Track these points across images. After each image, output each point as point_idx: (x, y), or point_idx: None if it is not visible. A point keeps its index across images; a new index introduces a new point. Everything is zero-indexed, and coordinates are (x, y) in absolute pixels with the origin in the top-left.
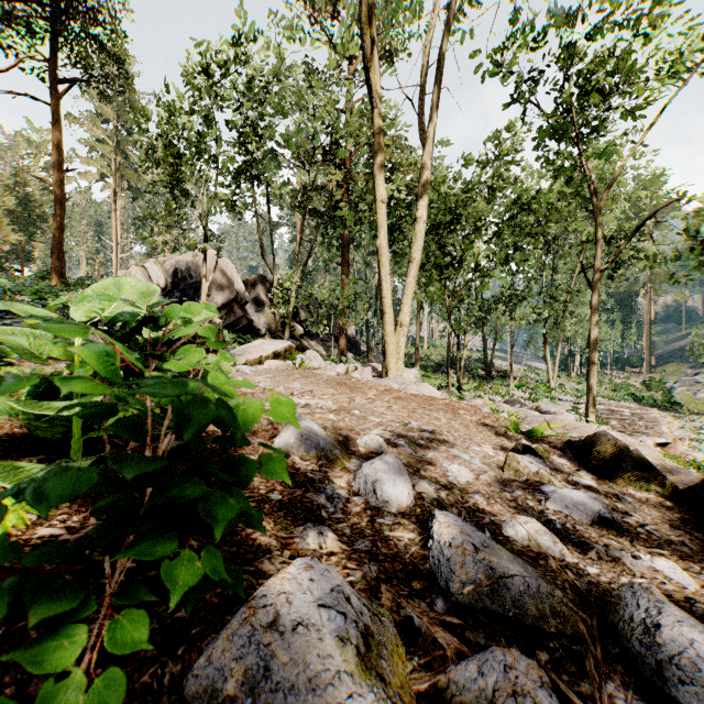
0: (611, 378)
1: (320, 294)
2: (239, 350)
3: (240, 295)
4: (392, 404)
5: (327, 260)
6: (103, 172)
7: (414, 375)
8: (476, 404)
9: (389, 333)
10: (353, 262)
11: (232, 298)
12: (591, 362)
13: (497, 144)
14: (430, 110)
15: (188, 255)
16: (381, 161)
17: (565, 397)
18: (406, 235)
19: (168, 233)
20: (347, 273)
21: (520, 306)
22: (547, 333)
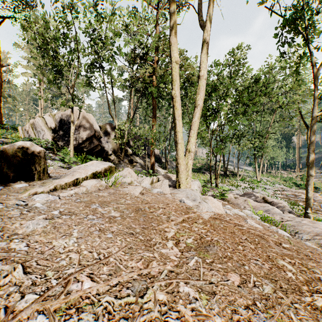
0: (281, 174)
1: (139, 132)
2: (71, 170)
3: (97, 133)
4: (208, 296)
5: (145, 116)
6: (34, 72)
7: (197, 185)
8: (230, 197)
9: (181, 157)
10: (158, 118)
11: (92, 135)
12: (309, 175)
13: (233, 55)
14: (209, 1)
15: (68, 111)
16: (175, 32)
17: (267, 186)
18: (185, 103)
19: (68, 104)
20: (154, 122)
21: (242, 139)
22: (256, 153)
